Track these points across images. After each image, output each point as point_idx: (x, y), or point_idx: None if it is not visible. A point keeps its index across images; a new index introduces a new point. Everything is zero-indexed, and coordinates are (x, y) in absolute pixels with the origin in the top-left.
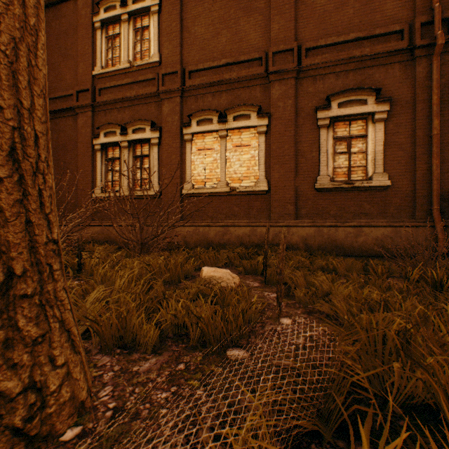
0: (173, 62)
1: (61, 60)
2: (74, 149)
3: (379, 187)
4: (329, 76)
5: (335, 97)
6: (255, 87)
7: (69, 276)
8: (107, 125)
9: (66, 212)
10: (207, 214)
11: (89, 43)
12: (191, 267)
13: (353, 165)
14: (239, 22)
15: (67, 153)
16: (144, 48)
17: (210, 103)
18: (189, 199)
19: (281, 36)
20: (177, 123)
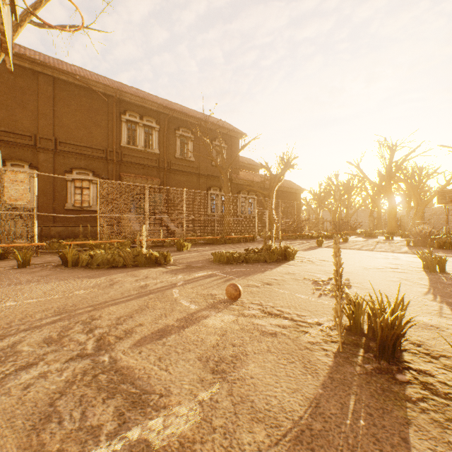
0: None
1: None
2: None
3: (95, 210)
4: (73, 158)
5: (75, 169)
6: (28, 150)
7: None
8: None
9: None
10: None
11: None
12: None
13: (84, 200)
14: (16, 110)
15: None
16: None
17: None
18: None
19: (46, 130)
20: None
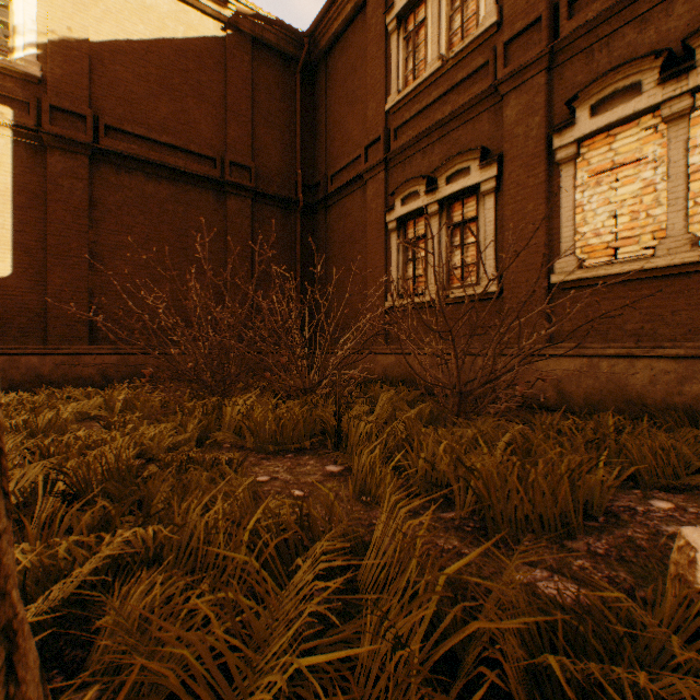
0: (528, 5)
1: (347, 112)
2: (361, 238)
3: None
4: None
5: None
6: None
7: (327, 448)
8: (405, 185)
9: (337, 333)
10: (620, 326)
11: (380, 63)
12: (598, 483)
13: None
14: None
15: (354, 246)
16: (467, 16)
17: (629, 47)
18: (567, 295)
19: None
20: (538, 132)
